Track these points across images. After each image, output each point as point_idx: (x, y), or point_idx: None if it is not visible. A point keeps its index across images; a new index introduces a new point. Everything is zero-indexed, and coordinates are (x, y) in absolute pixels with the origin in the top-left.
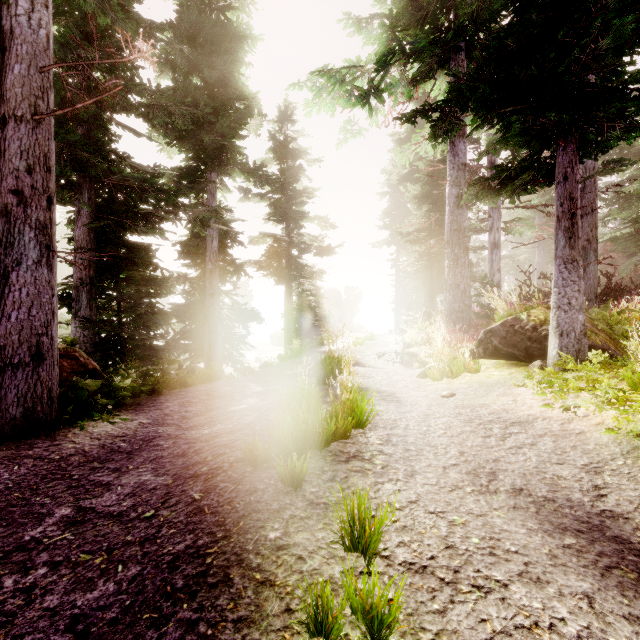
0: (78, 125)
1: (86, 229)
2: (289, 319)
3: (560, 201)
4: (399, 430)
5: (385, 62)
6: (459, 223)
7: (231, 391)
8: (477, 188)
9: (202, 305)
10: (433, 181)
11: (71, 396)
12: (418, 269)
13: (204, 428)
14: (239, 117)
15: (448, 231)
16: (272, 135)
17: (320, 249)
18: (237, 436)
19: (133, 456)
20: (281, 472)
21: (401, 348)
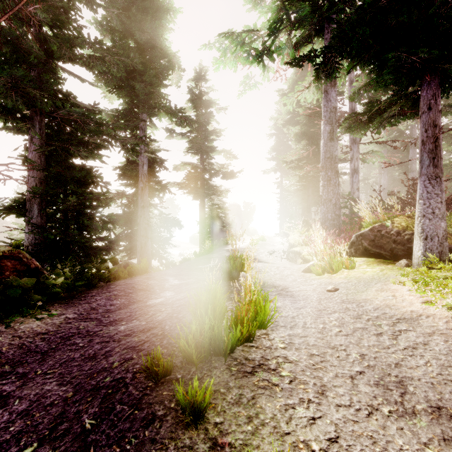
0: (30, 69)
1: (37, 153)
2: (203, 225)
3: (425, 128)
4: (299, 329)
5: (275, 28)
6: (331, 152)
7: (153, 284)
8: (350, 121)
9: (135, 215)
10: (310, 123)
11: (7, 293)
12: (298, 188)
13: (121, 324)
14: (163, 69)
15: (323, 159)
16: (190, 89)
17: (225, 174)
18: (147, 336)
19: (46, 357)
20: (181, 399)
21: (286, 247)
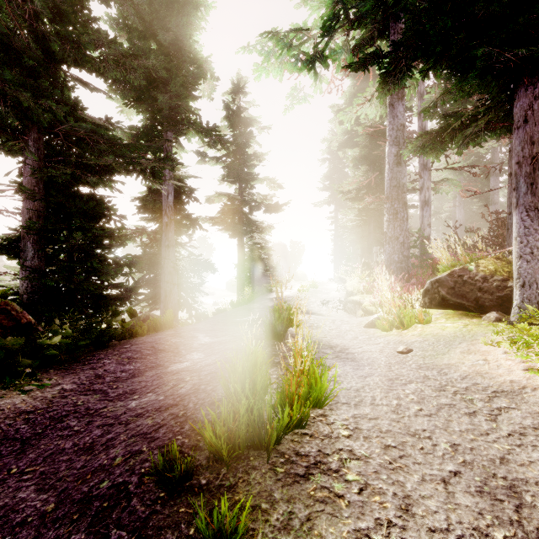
0: (25, 74)
1: (34, 179)
2: (241, 269)
3: (521, 146)
4: (366, 408)
5: (330, 27)
6: (398, 180)
7: (177, 343)
8: (424, 140)
9: (159, 256)
10: (371, 144)
11: None
12: (357, 224)
13: (133, 398)
14: (192, 77)
15: (388, 187)
16: (226, 104)
17: (269, 206)
18: (164, 418)
19: (27, 448)
20: (203, 528)
21: (342, 295)
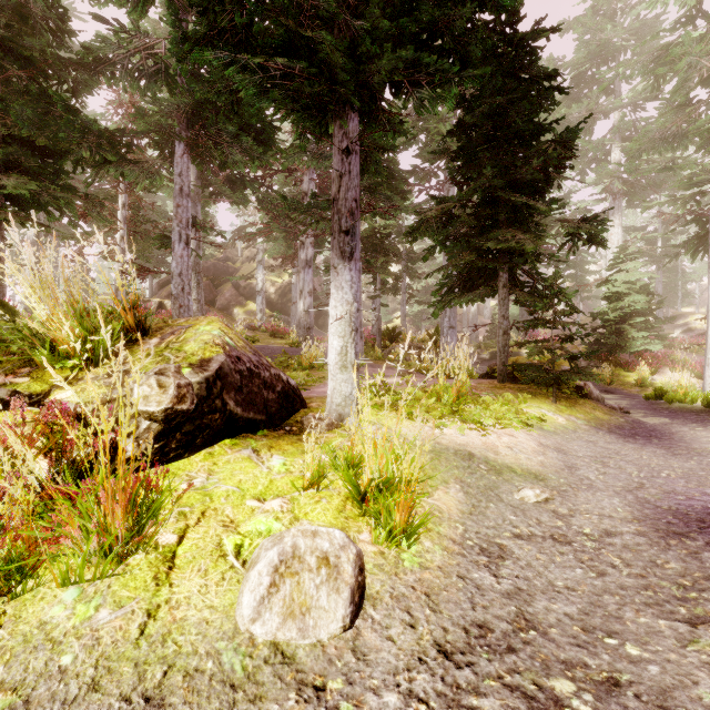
0: None
1: None
2: None
3: (358, 180)
4: None
5: None
6: None
7: None
8: None
9: None
10: None
11: None
12: None
13: None
14: None
15: None
16: None
17: None
18: None
19: None
20: None
21: None
